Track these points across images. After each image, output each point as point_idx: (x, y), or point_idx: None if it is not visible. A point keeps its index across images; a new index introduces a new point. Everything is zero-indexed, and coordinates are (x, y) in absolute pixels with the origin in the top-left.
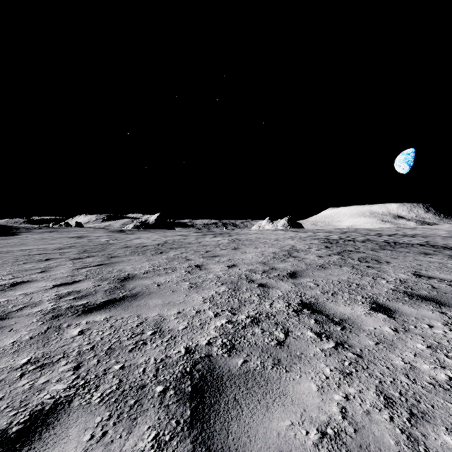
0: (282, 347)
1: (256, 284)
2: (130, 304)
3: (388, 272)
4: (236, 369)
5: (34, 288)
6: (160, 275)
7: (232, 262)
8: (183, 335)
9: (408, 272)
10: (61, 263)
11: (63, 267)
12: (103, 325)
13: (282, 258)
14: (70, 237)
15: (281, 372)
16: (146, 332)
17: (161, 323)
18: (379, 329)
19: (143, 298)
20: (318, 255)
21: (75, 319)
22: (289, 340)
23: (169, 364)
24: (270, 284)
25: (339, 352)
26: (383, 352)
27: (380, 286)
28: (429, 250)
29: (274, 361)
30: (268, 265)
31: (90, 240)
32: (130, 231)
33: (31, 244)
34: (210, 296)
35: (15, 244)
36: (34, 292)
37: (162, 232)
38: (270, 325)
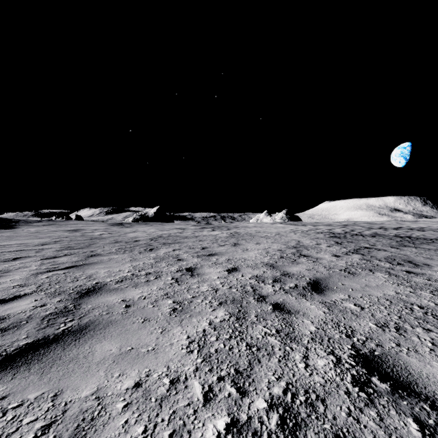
0: None
1: (270, 306)
2: (61, 355)
3: None
4: None
5: None
6: (137, 286)
7: (232, 263)
8: None
9: None
10: (26, 265)
11: (24, 270)
12: None
13: (291, 257)
14: (65, 231)
15: None
16: None
17: (87, 430)
18: None
19: (91, 337)
20: (333, 253)
21: None
22: None
23: None
24: (289, 304)
25: None
26: None
27: None
28: None
29: None
30: (278, 268)
31: (83, 234)
32: (128, 224)
33: (19, 238)
34: (201, 333)
35: (2, 238)
36: None
37: (161, 225)
38: None
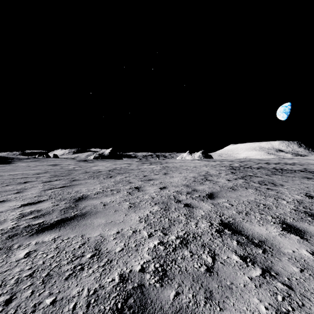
0: (212, 274)
1: (183, 204)
2: (78, 223)
3: (285, 194)
4: (169, 306)
5: (5, 207)
6: (107, 196)
7: (163, 184)
8: (119, 259)
9: (301, 193)
10: (34, 185)
11: (35, 188)
12: (49, 246)
13: (200, 181)
14: (48, 165)
15: (215, 310)
16: (86, 255)
17: (101, 244)
18: (298, 252)
19: (89, 217)
20: (227, 179)
21: (27, 239)
22: (218, 266)
23: (101, 297)
24: (193, 204)
25: (268, 281)
26: (312, 282)
27: (283, 206)
28: (309, 175)
29: (206, 293)
30: (191, 187)
31: (61, 167)
32: (91, 160)
33: (19, 170)
34: (145, 215)
35: (7, 170)
36: (3, 211)
37: (114, 161)
38: (198, 247)
